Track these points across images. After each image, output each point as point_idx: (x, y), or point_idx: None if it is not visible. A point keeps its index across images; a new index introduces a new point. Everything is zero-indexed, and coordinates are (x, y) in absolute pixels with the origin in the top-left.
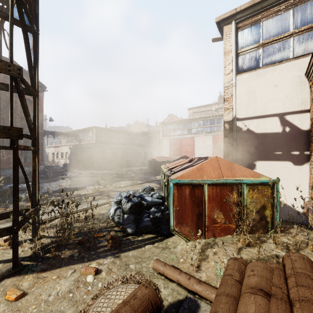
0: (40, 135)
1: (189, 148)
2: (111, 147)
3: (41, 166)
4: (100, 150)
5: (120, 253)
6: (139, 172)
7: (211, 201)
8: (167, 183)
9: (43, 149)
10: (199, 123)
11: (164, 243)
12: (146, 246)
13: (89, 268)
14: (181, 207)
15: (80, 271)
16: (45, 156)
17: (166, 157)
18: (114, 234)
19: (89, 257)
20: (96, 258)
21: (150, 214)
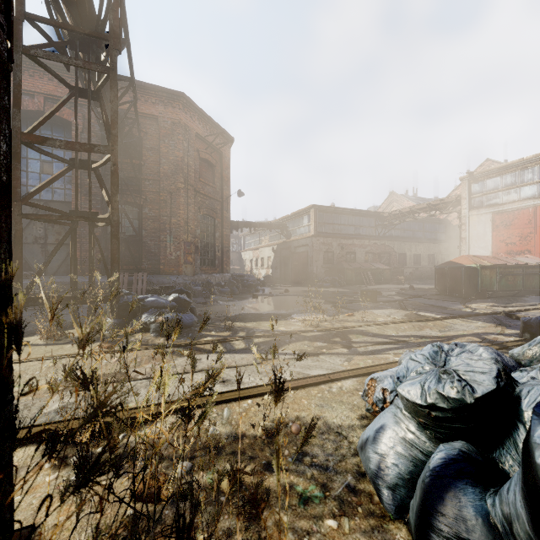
0: (225, 221)
1: None
2: (342, 244)
3: (226, 274)
4: (322, 249)
5: None
6: (411, 294)
7: None
8: None
9: (229, 246)
10: None
11: None
12: None
13: None
14: None
15: None
16: (242, 264)
17: (489, 256)
18: None
19: None
20: None
21: None
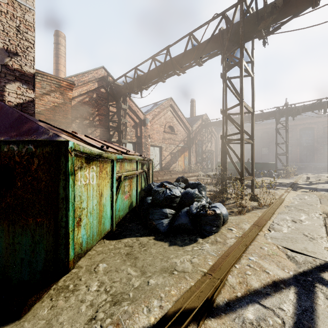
0: None
1: None
2: None
3: None
4: None
5: None
6: None
7: None
8: (148, 165)
9: None
10: None
11: None
12: None
13: None
14: None
15: None
16: None
17: None
18: None
19: None
20: None
21: None
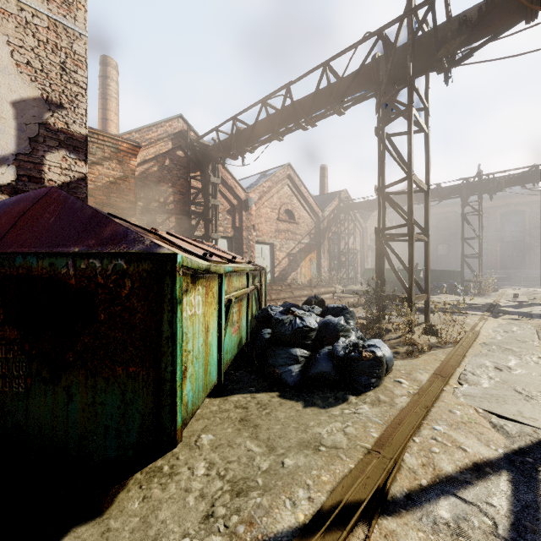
0: None
1: None
2: None
3: None
4: None
5: None
6: None
7: None
8: (261, 278)
9: None
10: None
11: None
12: None
13: None
14: None
15: None
16: None
17: None
18: None
19: None
20: None
21: None
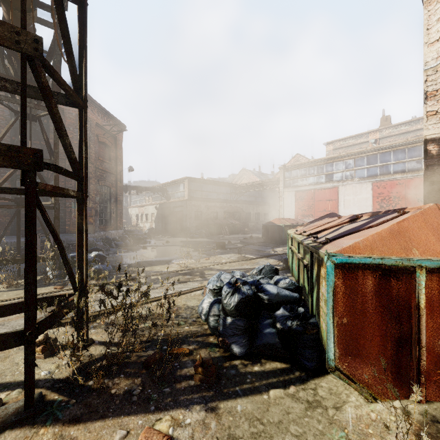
0: (119, 189)
1: (329, 205)
2: (208, 206)
3: (119, 230)
4: (194, 210)
5: (217, 401)
6: (249, 242)
7: (436, 312)
8: (311, 261)
9: (122, 209)
10: (347, 164)
11: (308, 389)
12: (272, 391)
13: (154, 436)
14: (354, 319)
15: (137, 437)
16: (128, 218)
17: (290, 219)
18: (207, 355)
19: (159, 399)
20: (172, 405)
21: (276, 322)
